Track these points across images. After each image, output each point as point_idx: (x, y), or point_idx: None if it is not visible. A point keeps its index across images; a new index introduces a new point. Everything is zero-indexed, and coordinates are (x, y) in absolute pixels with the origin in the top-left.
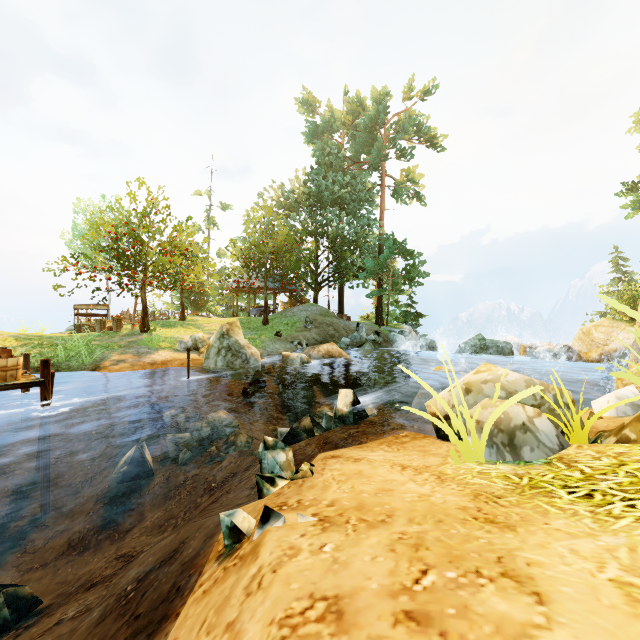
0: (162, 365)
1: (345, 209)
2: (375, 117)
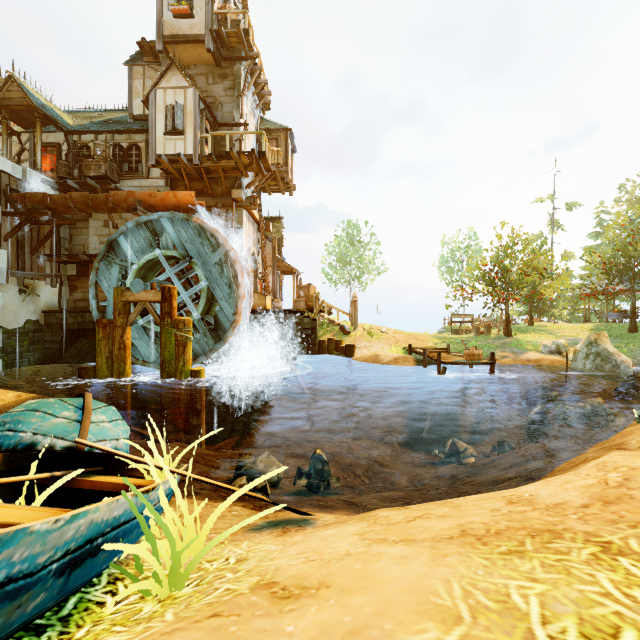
0: (535, 362)
1: None
2: None
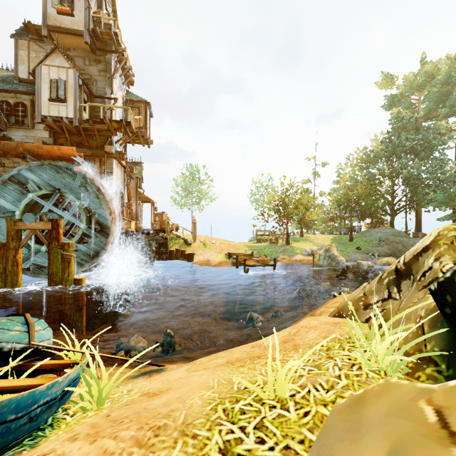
0: (300, 261)
1: (417, 156)
2: (447, 81)
